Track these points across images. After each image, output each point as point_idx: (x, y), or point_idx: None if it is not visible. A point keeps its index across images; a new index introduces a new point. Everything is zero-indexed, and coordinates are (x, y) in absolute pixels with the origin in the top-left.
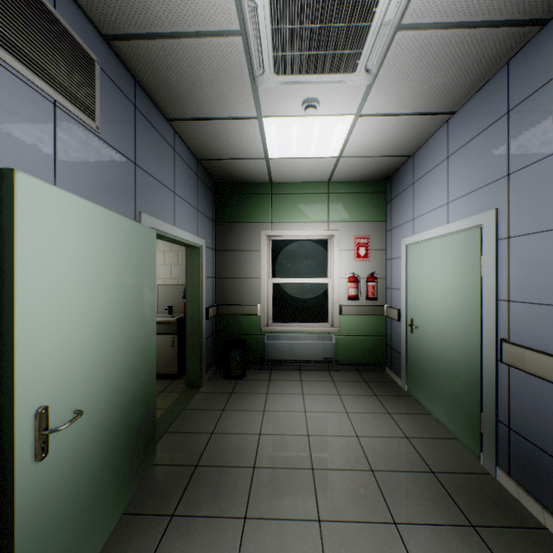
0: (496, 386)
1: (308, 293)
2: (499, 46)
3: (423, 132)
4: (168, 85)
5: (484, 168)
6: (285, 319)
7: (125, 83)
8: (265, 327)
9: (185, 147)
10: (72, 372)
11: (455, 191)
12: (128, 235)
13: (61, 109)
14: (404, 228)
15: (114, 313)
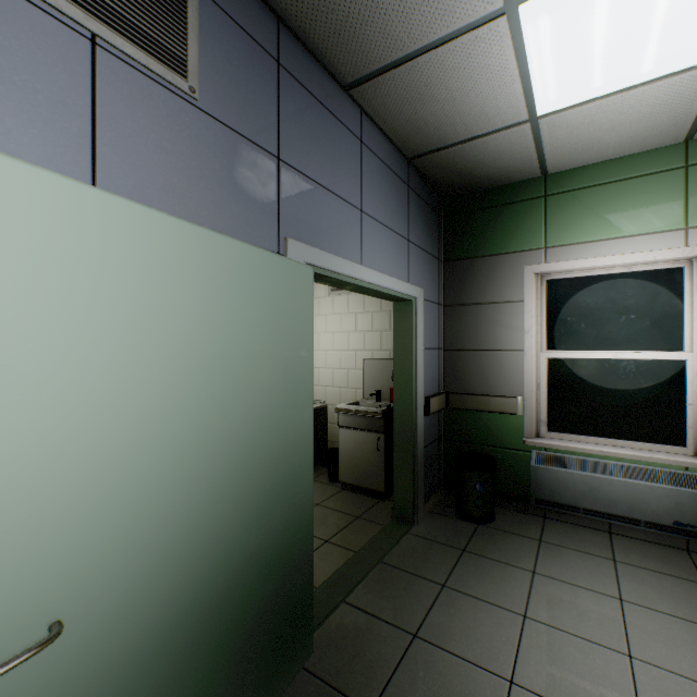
0: None
1: (628, 380)
2: None
3: None
4: (324, 4)
5: None
6: (575, 427)
7: (256, 22)
8: (532, 439)
9: (383, 138)
10: (59, 538)
11: None
12: (237, 270)
13: (109, 51)
14: None
15: (197, 412)
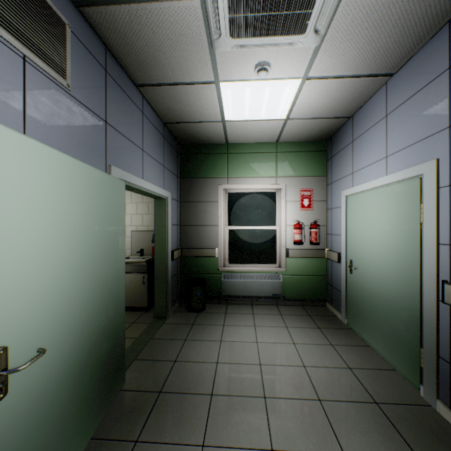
0: (437, 324)
1: (258, 238)
2: (443, 3)
3: (363, 94)
4: (135, 52)
5: (424, 122)
6: (239, 260)
7: (96, 48)
8: (222, 268)
9: (152, 111)
10: (36, 312)
11: (394, 145)
12: (96, 184)
13: (31, 64)
14: (344, 181)
15: (82, 255)
